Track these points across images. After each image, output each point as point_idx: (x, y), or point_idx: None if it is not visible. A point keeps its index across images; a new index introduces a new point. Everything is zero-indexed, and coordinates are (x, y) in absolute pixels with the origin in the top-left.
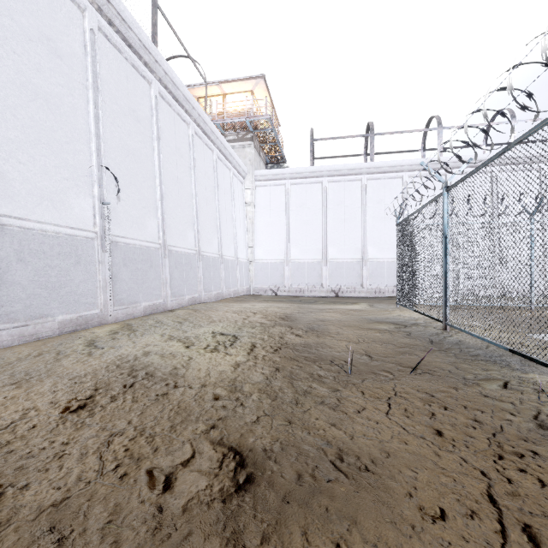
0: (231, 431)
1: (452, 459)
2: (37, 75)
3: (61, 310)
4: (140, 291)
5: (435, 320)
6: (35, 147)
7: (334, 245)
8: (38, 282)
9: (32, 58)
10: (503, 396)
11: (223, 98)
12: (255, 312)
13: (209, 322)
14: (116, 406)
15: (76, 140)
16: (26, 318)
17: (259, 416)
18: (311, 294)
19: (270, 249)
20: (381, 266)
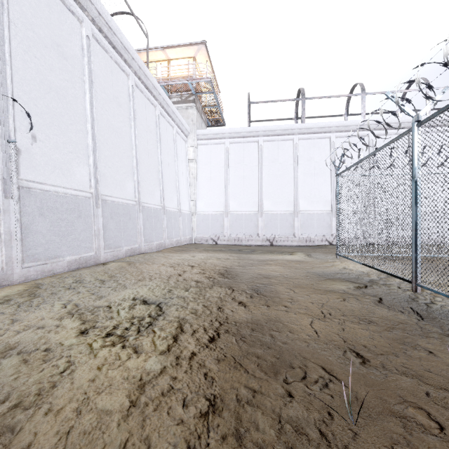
0: None
1: None
2: None
3: None
4: (64, 244)
5: (388, 275)
6: None
7: (269, 198)
8: None
9: None
10: None
11: (167, 63)
12: (193, 265)
13: (137, 280)
14: None
15: None
16: None
17: None
18: (248, 243)
19: (210, 202)
20: (311, 218)
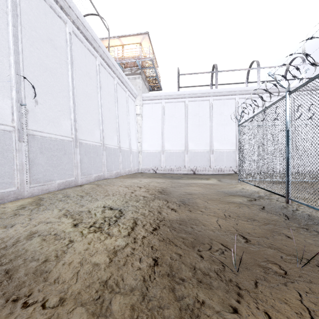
0: None
1: None
2: None
3: None
4: (55, 172)
5: (272, 193)
6: None
7: (192, 141)
8: None
9: None
10: None
11: (122, 47)
12: (141, 186)
13: (104, 196)
14: None
15: None
16: None
17: None
18: (178, 172)
19: (152, 143)
20: (222, 154)
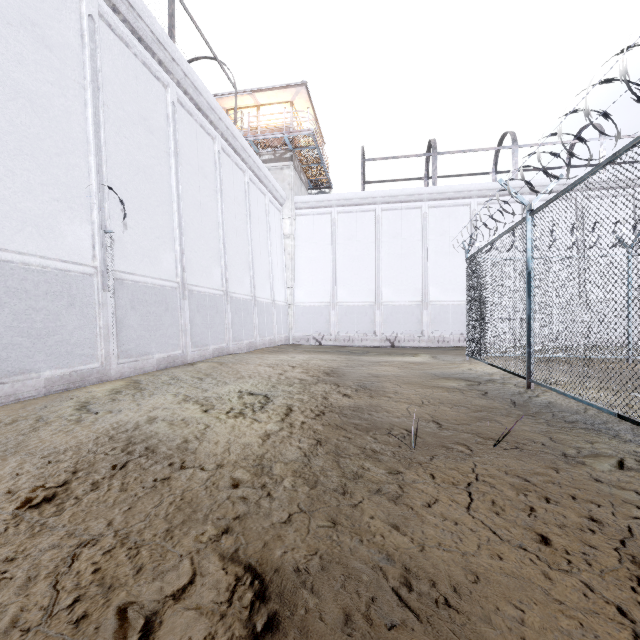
0: (251, 539)
1: (571, 585)
2: (18, 69)
3: (48, 364)
4: (153, 340)
5: (514, 376)
6: (15, 159)
7: (389, 285)
8: (17, 328)
9: (12, 47)
10: (620, 480)
11: (257, 109)
12: (294, 365)
13: (236, 378)
14: (96, 497)
15: (70, 152)
16: (2, 374)
17: (291, 513)
18: (362, 344)
19: (313, 290)
20: (445, 310)
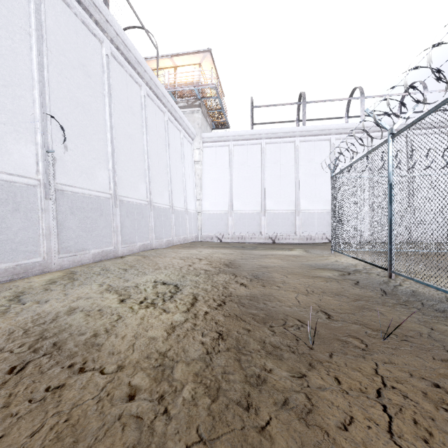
0: None
1: None
2: None
3: None
4: (89, 239)
5: (373, 266)
6: None
7: (271, 198)
8: None
9: None
10: None
11: (174, 69)
12: (201, 258)
13: (154, 269)
14: None
15: (16, 85)
16: None
17: (188, 445)
18: (251, 241)
19: (215, 202)
20: (312, 216)
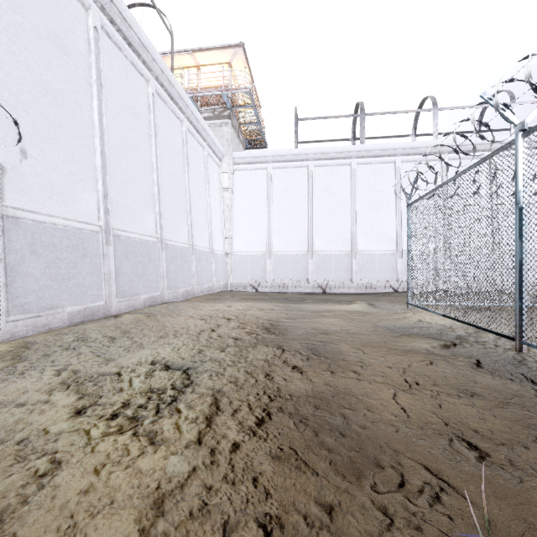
0: None
1: None
2: None
3: None
4: (64, 291)
5: (478, 330)
6: None
7: (321, 236)
8: None
9: None
10: None
11: (196, 70)
12: (230, 317)
13: (157, 338)
14: None
15: None
16: None
17: None
18: (295, 291)
19: (250, 240)
20: (372, 259)
